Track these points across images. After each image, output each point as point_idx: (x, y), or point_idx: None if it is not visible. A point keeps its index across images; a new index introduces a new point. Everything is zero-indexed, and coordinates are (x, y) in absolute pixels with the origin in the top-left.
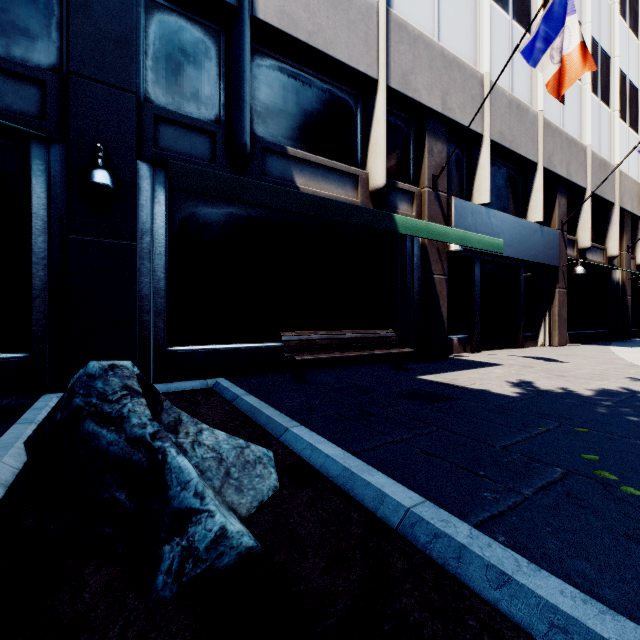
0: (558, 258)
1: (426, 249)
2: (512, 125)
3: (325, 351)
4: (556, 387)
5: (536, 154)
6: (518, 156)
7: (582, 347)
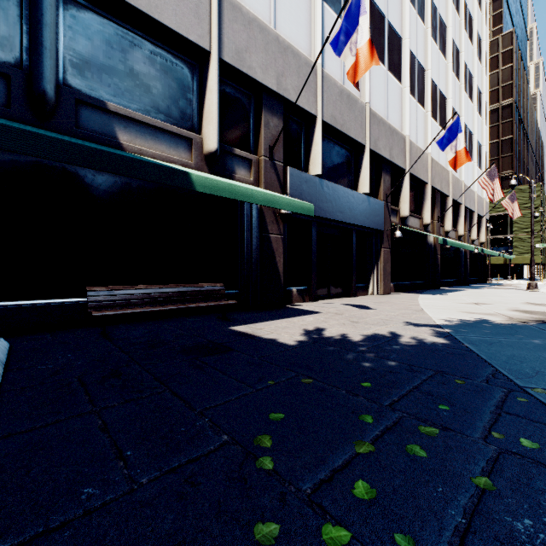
0: (383, 224)
1: (262, 211)
2: (343, 111)
3: (141, 305)
4: (338, 334)
5: (364, 138)
6: (349, 138)
7: (400, 295)
